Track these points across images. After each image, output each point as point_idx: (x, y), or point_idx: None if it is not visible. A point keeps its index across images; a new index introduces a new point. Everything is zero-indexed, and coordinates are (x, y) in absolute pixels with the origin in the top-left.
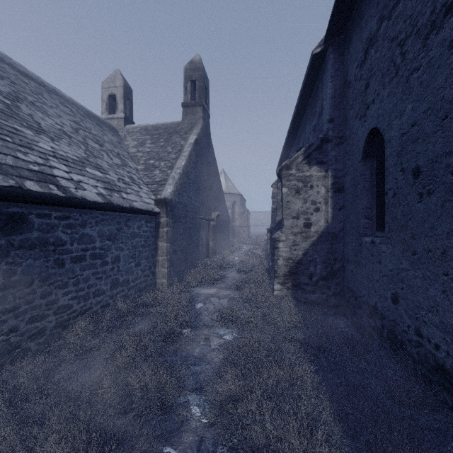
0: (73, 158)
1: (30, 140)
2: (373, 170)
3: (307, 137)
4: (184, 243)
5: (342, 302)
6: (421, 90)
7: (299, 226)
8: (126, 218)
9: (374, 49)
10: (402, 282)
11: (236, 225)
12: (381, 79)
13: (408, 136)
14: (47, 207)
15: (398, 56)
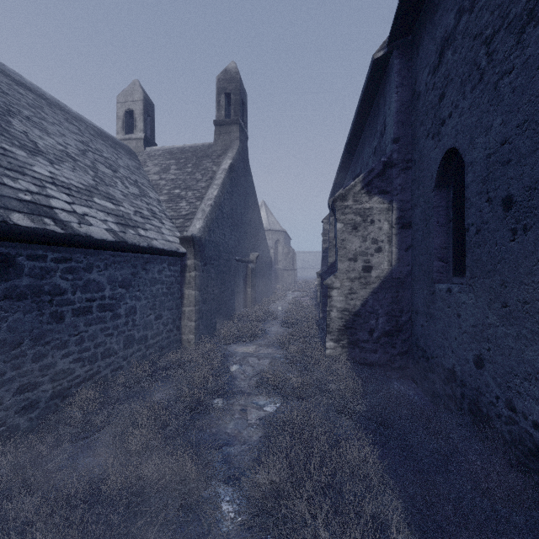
0: (78, 186)
1: (22, 163)
2: (449, 201)
3: (366, 162)
4: (216, 290)
5: (409, 363)
6: (514, 99)
7: (357, 269)
8: (144, 260)
9: (451, 51)
10: (488, 341)
11: (280, 268)
12: (461, 87)
13: (497, 157)
14: (42, 247)
15: (483, 57)
